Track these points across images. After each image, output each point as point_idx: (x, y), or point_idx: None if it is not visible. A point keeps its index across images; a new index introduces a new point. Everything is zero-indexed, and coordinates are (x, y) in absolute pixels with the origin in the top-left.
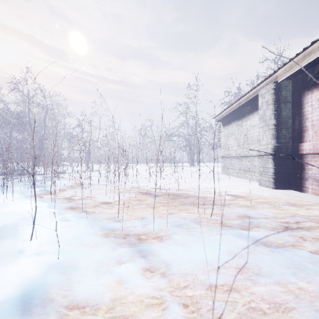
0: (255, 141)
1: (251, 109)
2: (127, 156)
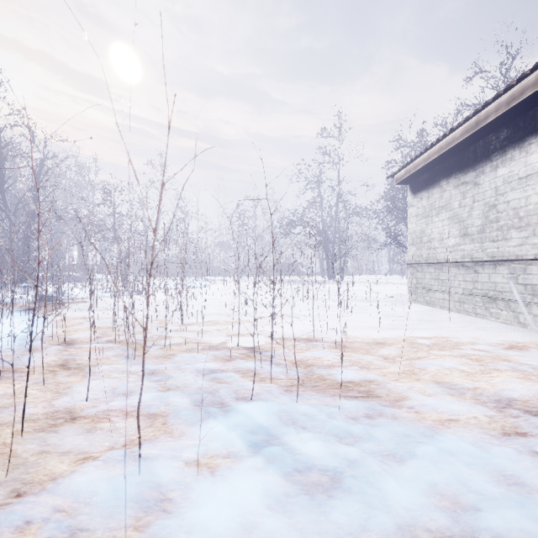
0: (533, 220)
1: (516, 134)
2: (185, 261)
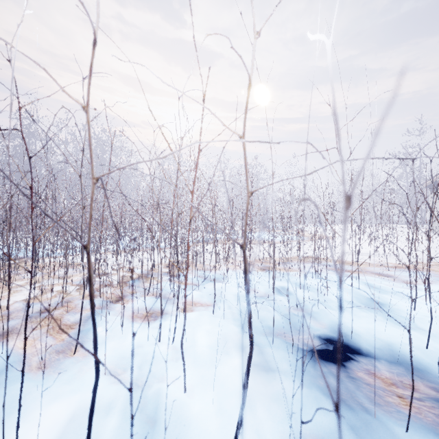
0: None
1: None
2: None
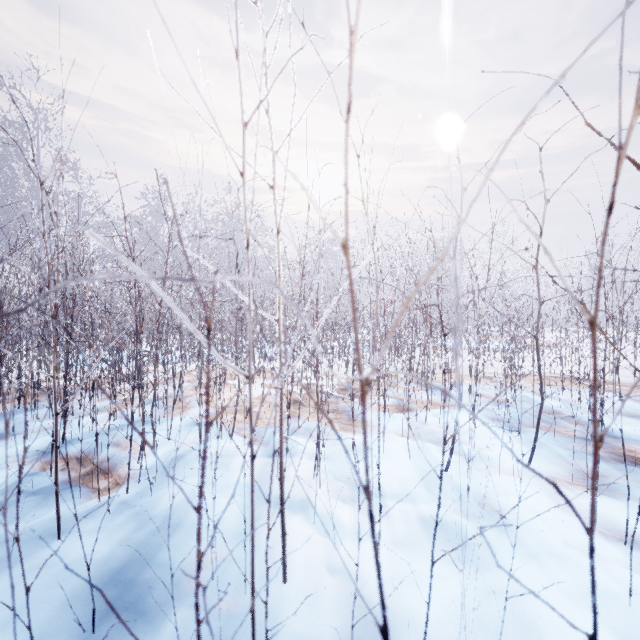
0: None
1: None
2: None
